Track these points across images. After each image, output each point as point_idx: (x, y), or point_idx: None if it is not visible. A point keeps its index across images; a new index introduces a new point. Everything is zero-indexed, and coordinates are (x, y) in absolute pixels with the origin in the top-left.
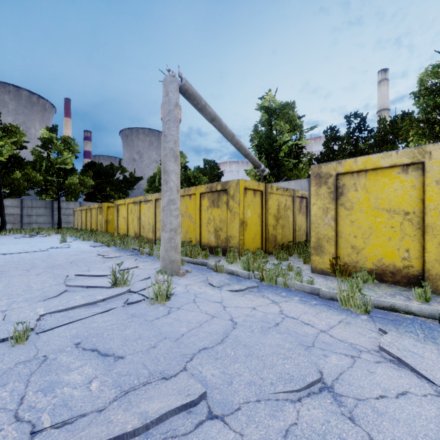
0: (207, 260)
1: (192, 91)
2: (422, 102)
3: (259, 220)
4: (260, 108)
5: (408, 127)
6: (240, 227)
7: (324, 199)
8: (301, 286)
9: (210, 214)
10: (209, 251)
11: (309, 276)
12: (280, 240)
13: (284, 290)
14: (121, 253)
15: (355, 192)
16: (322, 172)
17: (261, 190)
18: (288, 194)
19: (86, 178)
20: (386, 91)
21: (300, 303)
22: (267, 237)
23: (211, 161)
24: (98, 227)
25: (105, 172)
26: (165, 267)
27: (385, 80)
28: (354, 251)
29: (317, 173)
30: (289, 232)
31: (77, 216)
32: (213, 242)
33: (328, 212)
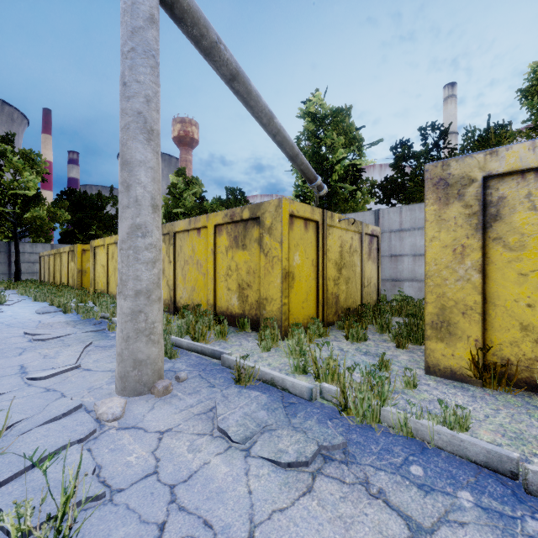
0: (225, 343)
1: (188, 4)
2: (537, 102)
3: (313, 270)
4: (304, 116)
5: (506, 143)
6: (282, 283)
7: (457, 228)
8: (454, 441)
9: (230, 260)
10: (229, 322)
11: (428, 384)
12: (343, 301)
13: (408, 450)
14: (76, 327)
15: (529, 213)
16: (450, 176)
17: (316, 219)
18: (354, 229)
19: (58, 210)
20: (454, 111)
21: (498, 535)
22: (325, 298)
23: (236, 189)
24: (70, 279)
25: (89, 203)
26: (123, 377)
27: (452, 97)
28: (528, 337)
29: (441, 178)
30: (355, 289)
31: (43, 264)
32: (236, 307)
33: (465, 254)
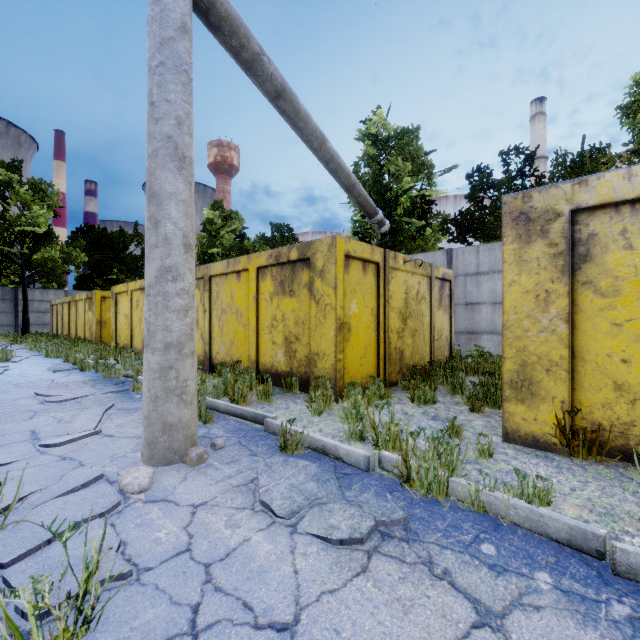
0: (269, 406)
1: (226, 10)
2: None
3: (373, 320)
4: (363, 138)
5: (604, 169)
6: (337, 336)
7: (540, 270)
8: (532, 516)
9: (275, 309)
10: (274, 382)
11: (506, 453)
12: (409, 358)
13: (480, 526)
14: (95, 387)
15: (625, 253)
16: (533, 209)
17: (377, 261)
18: (422, 272)
19: (73, 250)
20: (543, 131)
21: (579, 620)
22: (387, 353)
23: (283, 225)
24: (87, 332)
25: (110, 242)
26: (151, 443)
27: (541, 115)
28: (622, 398)
29: (521, 211)
30: (423, 343)
31: (56, 314)
32: (282, 364)
33: (549, 301)
